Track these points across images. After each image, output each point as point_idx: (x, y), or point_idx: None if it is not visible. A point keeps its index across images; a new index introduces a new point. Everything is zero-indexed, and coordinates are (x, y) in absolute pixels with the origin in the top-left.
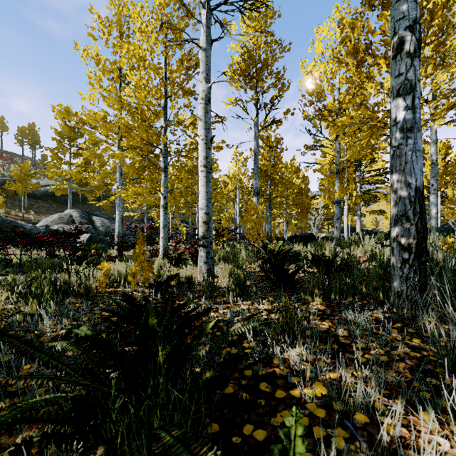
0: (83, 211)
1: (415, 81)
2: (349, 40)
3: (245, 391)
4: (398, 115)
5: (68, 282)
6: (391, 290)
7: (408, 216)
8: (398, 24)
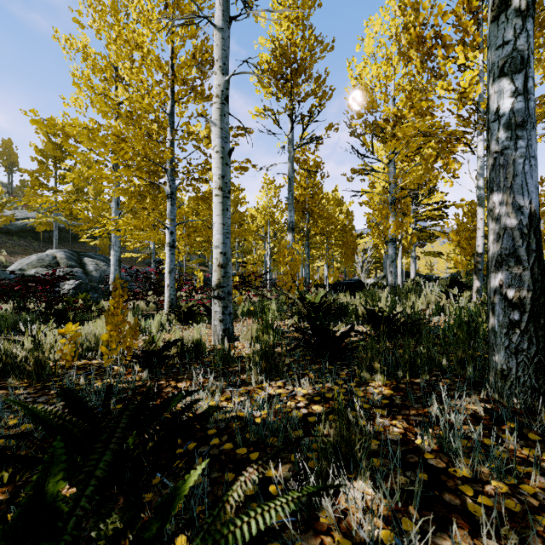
0: (72, 251)
1: (529, 53)
2: (412, 25)
3: None
4: (502, 104)
5: (13, 353)
6: (490, 366)
7: (519, 257)
8: None
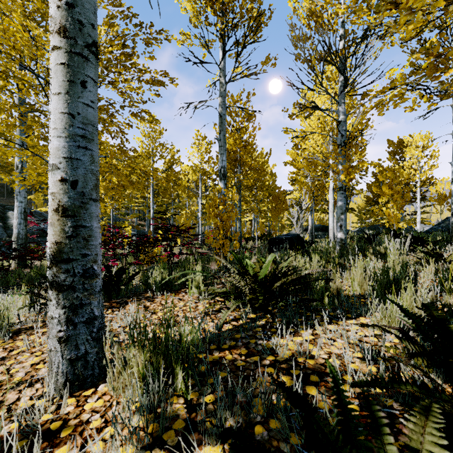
0: None
1: None
2: None
3: None
4: None
5: None
6: None
7: None
8: None
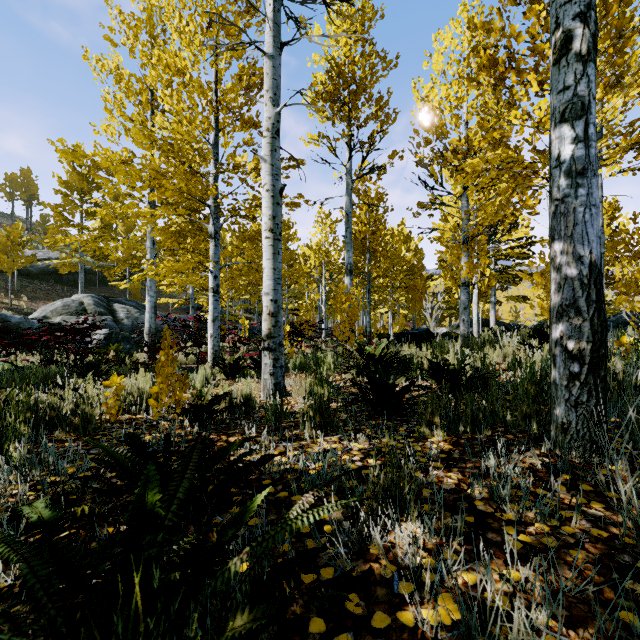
0: (100, 296)
1: (589, 98)
2: (483, 47)
3: (320, 613)
4: (563, 150)
5: (57, 407)
6: (551, 420)
7: (579, 307)
8: (563, 11)
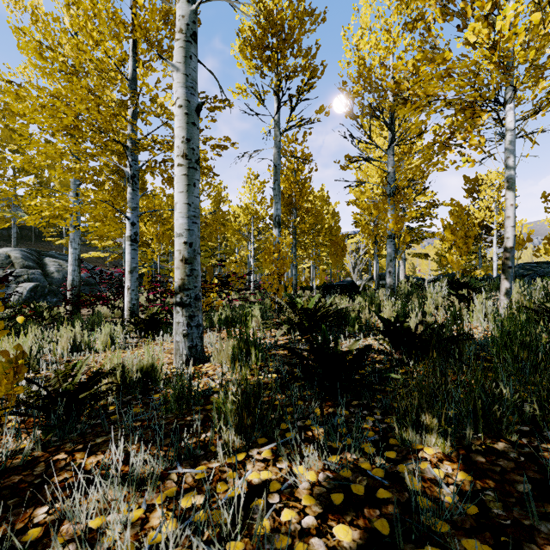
0: (31, 250)
1: None
2: None
3: None
4: None
5: None
6: None
7: None
8: None
